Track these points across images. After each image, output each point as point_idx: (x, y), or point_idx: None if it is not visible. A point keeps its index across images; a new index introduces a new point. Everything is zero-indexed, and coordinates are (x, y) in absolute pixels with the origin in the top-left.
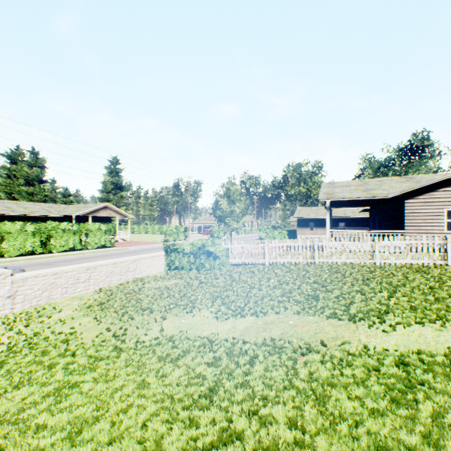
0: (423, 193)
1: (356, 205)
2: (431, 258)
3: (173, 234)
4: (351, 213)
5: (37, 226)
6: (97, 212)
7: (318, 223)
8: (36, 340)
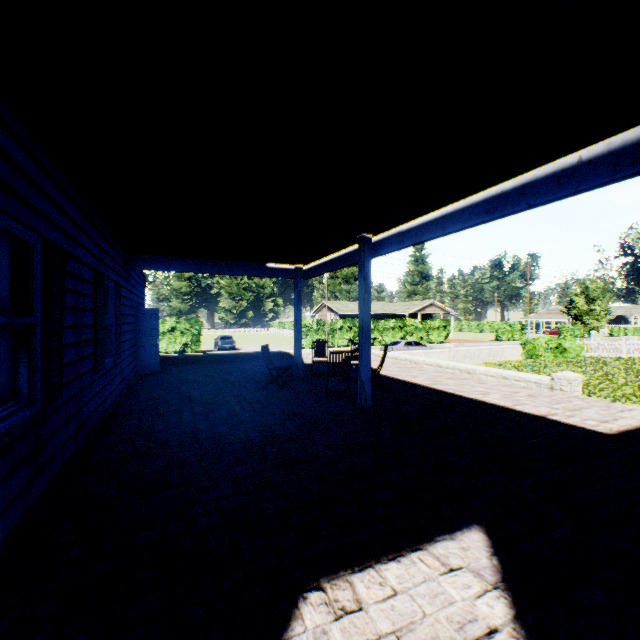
0: None
1: None
2: None
3: (505, 332)
4: None
5: (399, 323)
6: (424, 309)
7: None
8: None
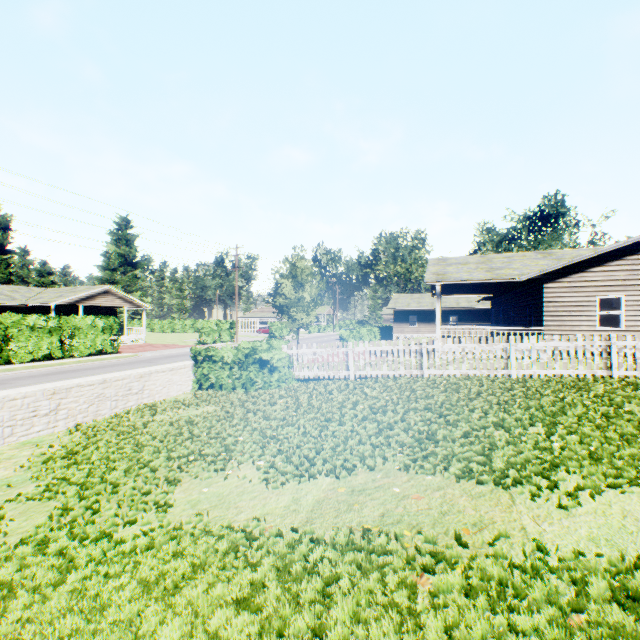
0: (568, 274)
1: (475, 291)
2: (589, 368)
3: (212, 332)
4: (466, 303)
5: None
6: (92, 299)
7: (421, 316)
8: None
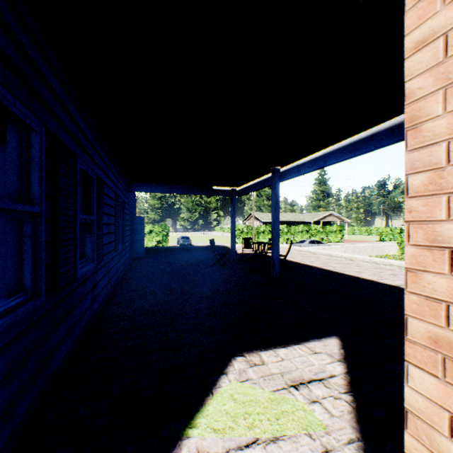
0: None
1: None
2: None
3: (387, 235)
4: None
5: (306, 228)
6: (324, 218)
7: None
8: None
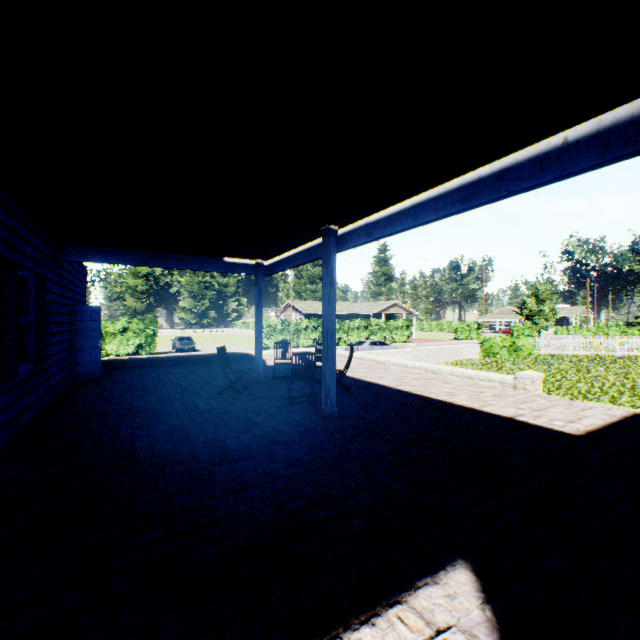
0: None
1: None
2: None
3: (463, 331)
4: None
5: (364, 323)
6: (387, 309)
7: None
8: None
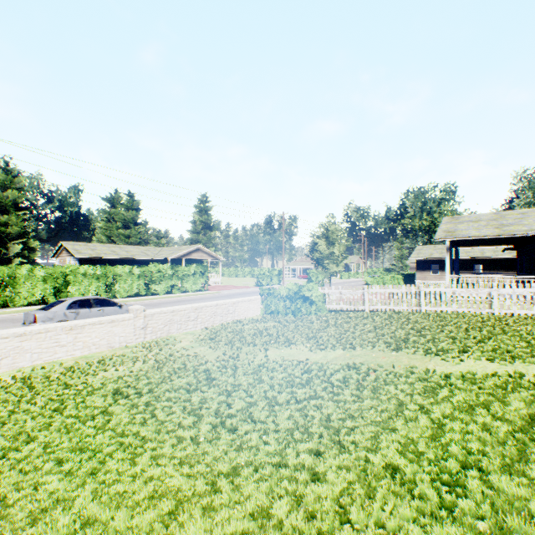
0: None
1: (491, 243)
2: None
3: (265, 277)
4: (491, 253)
5: (142, 269)
6: (190, 254)
7: (443, 265)
8: (172, 358)
